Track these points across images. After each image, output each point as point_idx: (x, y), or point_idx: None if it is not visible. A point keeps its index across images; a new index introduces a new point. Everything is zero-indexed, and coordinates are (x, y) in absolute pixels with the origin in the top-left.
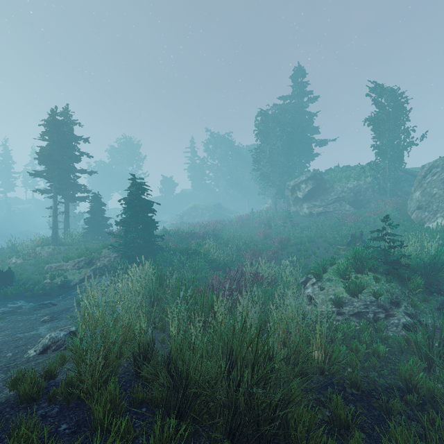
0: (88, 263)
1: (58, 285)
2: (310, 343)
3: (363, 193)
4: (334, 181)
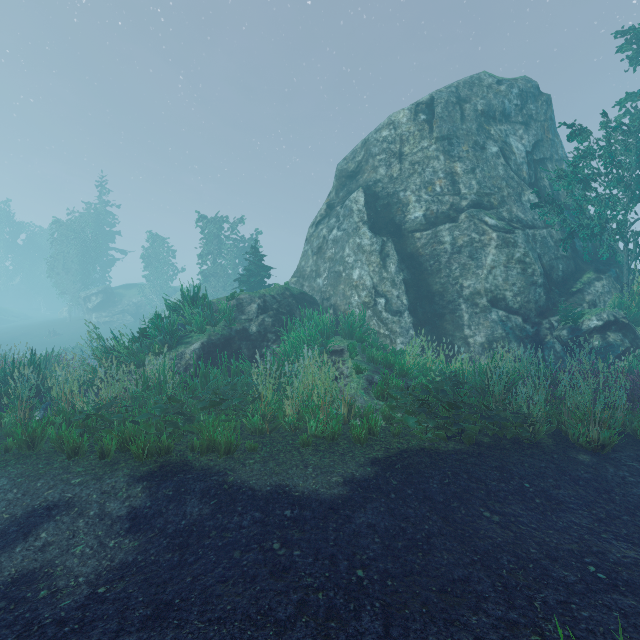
0: None
1: None
2: None
3: (144, 308)
4: (123, 296)
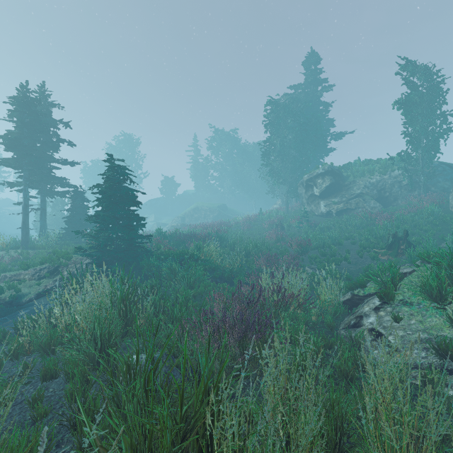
0: (53, 272)
1: (5, 302)
2: None
3: (391, 189)
4: (355, 176)
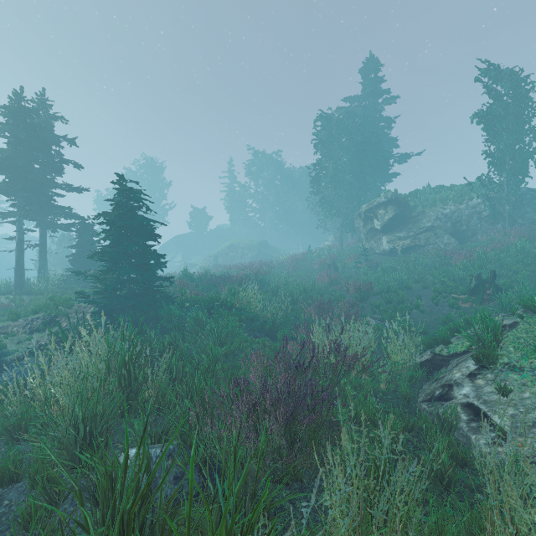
0: (48, 323)
1: None
2: None
3: (468, 222)
4: (424, 205)
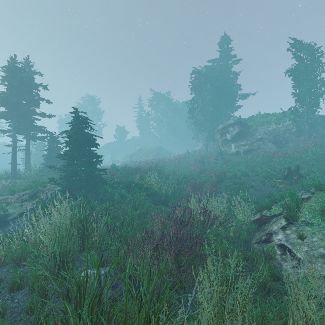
0: (32, 196)
1: None
2: None
3: (283, 135)
4: (257, 125)
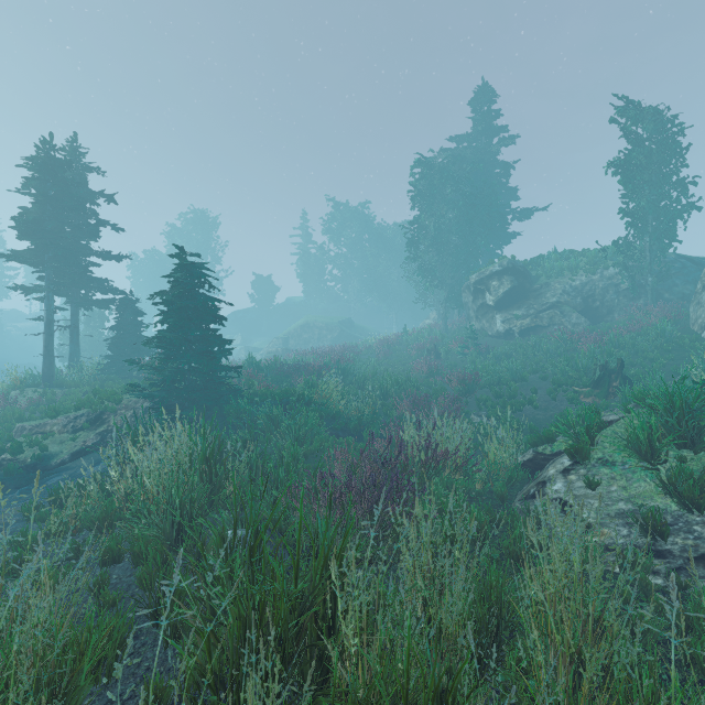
0: (94, 421)
1: (26, 465)
2: (652, 697)
3: (603, 296)
4: (548, 276)
